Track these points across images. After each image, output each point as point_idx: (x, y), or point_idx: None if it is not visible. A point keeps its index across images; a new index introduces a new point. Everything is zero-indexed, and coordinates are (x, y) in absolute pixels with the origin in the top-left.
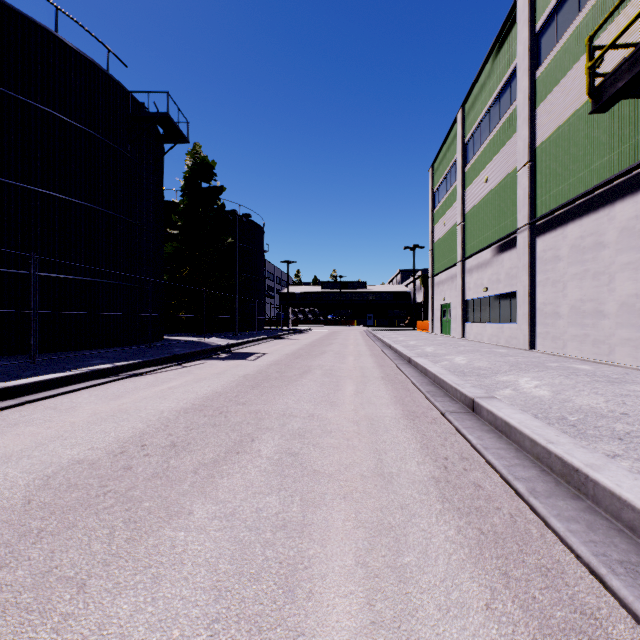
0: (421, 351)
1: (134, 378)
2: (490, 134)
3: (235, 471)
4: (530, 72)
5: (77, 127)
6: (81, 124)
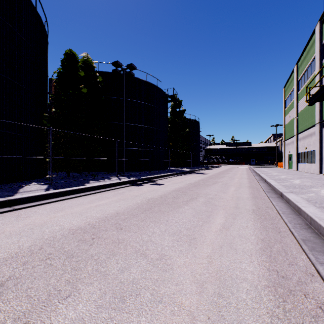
0: (270, 174)
1: (179, 176)
2: (307, 80)
3: (216, 184)
4: (320, 60)
5: (151, 105)
6: (151, 104)
